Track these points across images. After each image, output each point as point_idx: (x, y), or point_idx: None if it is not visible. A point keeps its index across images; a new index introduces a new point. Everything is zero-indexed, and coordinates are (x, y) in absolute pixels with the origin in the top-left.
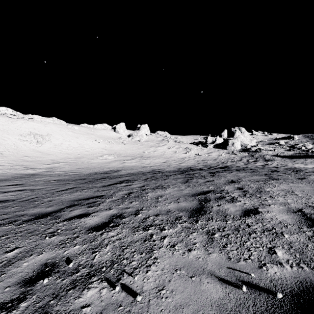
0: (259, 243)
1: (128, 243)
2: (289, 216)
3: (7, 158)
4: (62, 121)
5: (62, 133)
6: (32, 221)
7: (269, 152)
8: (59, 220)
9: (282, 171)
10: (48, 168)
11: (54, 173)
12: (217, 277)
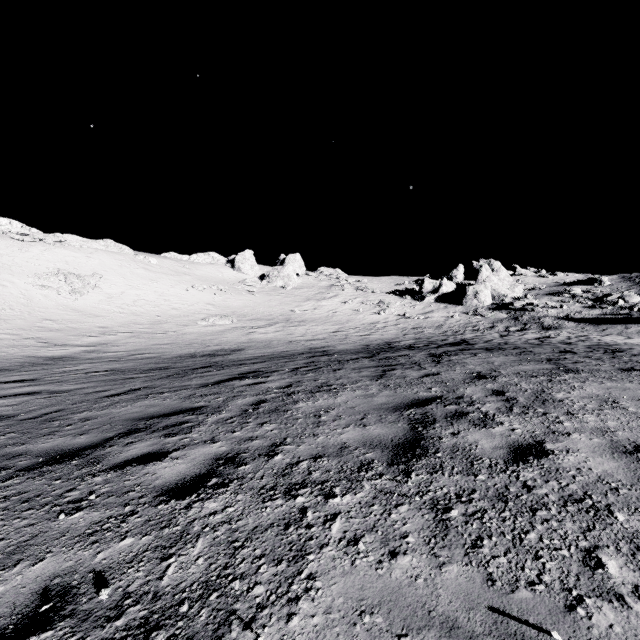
0: (558, 536)
1: (248, 531)
2: (617, 463)
3: (8, 324)
4: (124, 247)
5: (123, 271)
6: (38, 470)
7: (551, 312)
8: (97, 467)
9: (583, 353)
10: (93, 345)
11: (104, 356)
12: (465, 639)
